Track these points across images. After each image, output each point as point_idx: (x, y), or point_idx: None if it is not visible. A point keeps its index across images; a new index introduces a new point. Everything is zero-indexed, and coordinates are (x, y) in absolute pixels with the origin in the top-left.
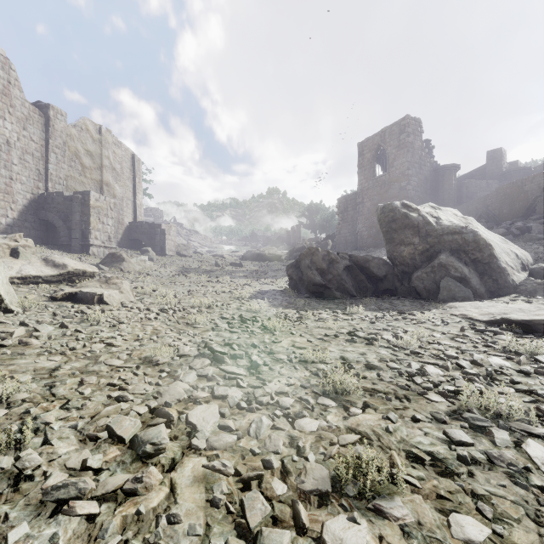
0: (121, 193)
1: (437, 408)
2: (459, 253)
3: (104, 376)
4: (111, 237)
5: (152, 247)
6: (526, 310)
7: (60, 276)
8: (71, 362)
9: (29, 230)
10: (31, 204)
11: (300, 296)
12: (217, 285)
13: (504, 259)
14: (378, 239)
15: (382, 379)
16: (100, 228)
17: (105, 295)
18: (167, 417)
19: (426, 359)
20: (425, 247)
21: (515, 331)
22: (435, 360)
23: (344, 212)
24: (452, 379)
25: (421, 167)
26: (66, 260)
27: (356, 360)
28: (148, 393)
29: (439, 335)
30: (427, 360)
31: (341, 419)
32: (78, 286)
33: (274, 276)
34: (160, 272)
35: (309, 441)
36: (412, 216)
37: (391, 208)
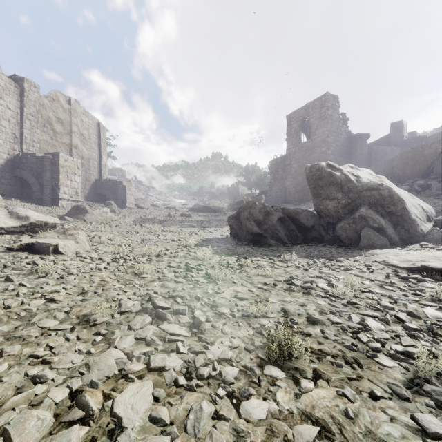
0: (88, 155)
1: (392, 376)
2: (376, 207)
3: (32, 342)
4: (78, 192)
5: (115, 201)
6: (441, 258)
7: (23, 227)
8: (0, 325)
9: (5, 186)
10: (7, 163)
11: (240, 243)
12: (168, 233)
13: (413, 212)
14: (303, 194)
15: (326, 337)
16: (68, 184)
17: (60, 245)
18: (85, 410)
19: (364, 311)
20: (347, 201)
21: (436, 278)
22: (373, 312)
23: (275, 172)
24: (397, 336)
25: (338, 136)
26: (30, 212)
27: (297, 313)
28: (75, 366)
29: (368, 282)
30: (365, 312)
31: (292, 398)
32: (37, 237)
33: (218, 225)
34: (119, 222)
35: (259, 438)
36: (336, 174)
37: (318, 168)
